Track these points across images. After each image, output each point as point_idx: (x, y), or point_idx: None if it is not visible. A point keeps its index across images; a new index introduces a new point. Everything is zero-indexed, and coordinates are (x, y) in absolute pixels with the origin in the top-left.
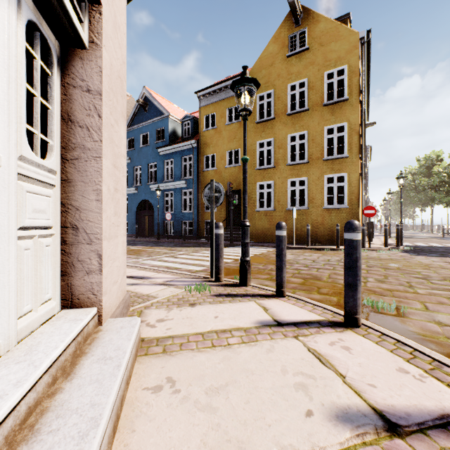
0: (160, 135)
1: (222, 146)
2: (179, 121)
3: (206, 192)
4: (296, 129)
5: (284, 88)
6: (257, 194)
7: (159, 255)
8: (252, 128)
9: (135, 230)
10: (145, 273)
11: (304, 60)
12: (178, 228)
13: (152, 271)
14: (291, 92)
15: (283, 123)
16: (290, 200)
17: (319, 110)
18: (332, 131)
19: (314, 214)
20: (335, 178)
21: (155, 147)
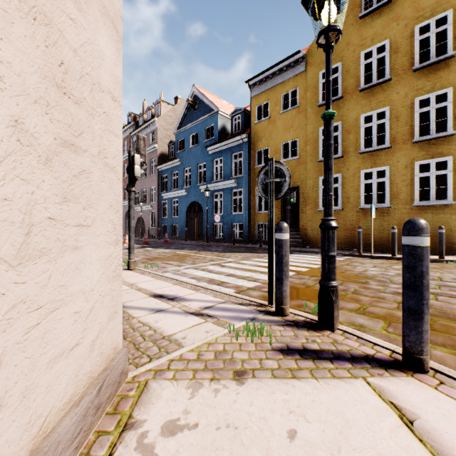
0: (209, 133)
1: (276, 138)
2: (229, 116)
3: (261, 178)
4: (372, 106)
5: (355, 58)
6: (319, 191)
7: (205, 262)
8: (312, 113)
9: (185, 233)
10: (180, 290)
11: (384, 16)
12: (228, 231)
13: (190, 287)
14: (365, 61)
15: (353, 101)
16: (364, 197)
17: (407, 77)
18: (426, 102)
19: (399, 214)
20: (431, 164)
21: (204, 146)
